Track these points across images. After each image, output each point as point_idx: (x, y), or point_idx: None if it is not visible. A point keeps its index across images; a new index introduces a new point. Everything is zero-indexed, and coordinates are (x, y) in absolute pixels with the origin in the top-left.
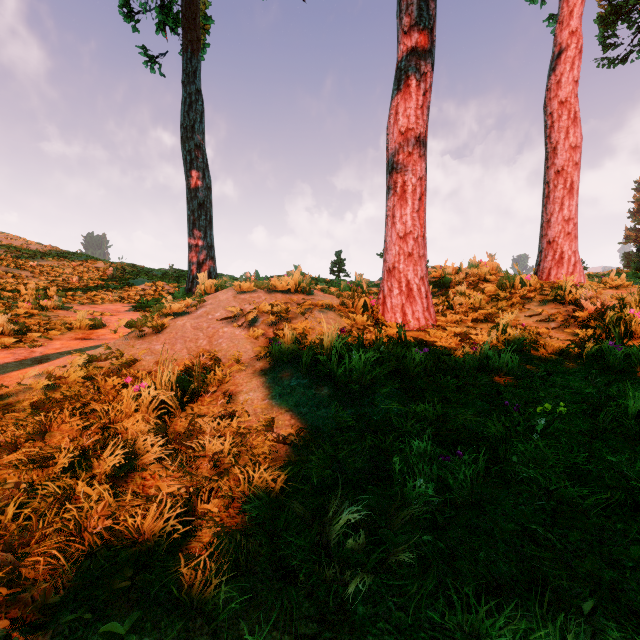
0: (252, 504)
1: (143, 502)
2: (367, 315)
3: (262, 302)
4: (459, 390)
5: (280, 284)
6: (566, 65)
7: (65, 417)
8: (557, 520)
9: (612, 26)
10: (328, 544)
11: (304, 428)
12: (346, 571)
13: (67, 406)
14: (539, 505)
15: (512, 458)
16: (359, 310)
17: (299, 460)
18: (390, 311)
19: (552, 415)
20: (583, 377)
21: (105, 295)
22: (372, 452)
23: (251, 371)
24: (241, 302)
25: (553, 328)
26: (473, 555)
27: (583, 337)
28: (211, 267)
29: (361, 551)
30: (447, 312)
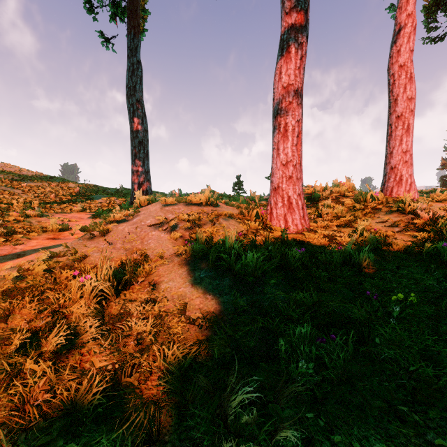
0: (165, 379)
1: (78, 376)
2: (258, 222)
3: (181, 212)
4: (329, 280)
5: (195, 199)
6: (404, 39)
7: (25, 303)
8: (417, 397)
9: (434, 14)
10: (226, 417)
11: (210, 311)
12: (241, 446)
13: (27, 294)
14: (400, 382)
15: (375, 340)
16: (253, 218)
17: (205, 339)
18: (275, 219)
19: (404, 302)
20: (424, 270)
21: (73, 206)
22: (262, 332)
23: (171, 265)
24: (166, 212)
25: (397, 232)
26: (348, 430)
27: (422, 239)
28: (148, 187)
29: (253, 424)
30: (317, 219)
